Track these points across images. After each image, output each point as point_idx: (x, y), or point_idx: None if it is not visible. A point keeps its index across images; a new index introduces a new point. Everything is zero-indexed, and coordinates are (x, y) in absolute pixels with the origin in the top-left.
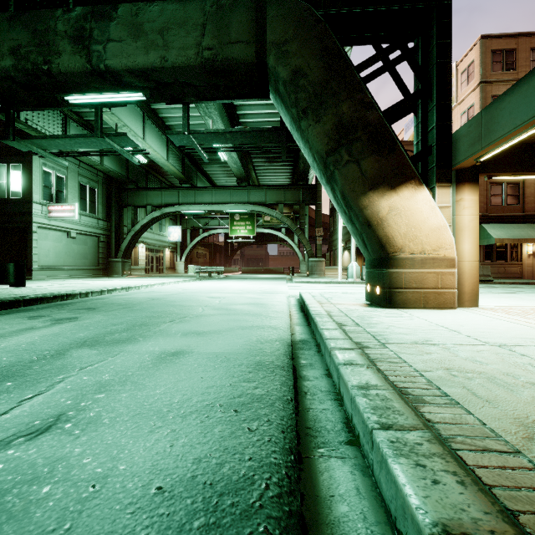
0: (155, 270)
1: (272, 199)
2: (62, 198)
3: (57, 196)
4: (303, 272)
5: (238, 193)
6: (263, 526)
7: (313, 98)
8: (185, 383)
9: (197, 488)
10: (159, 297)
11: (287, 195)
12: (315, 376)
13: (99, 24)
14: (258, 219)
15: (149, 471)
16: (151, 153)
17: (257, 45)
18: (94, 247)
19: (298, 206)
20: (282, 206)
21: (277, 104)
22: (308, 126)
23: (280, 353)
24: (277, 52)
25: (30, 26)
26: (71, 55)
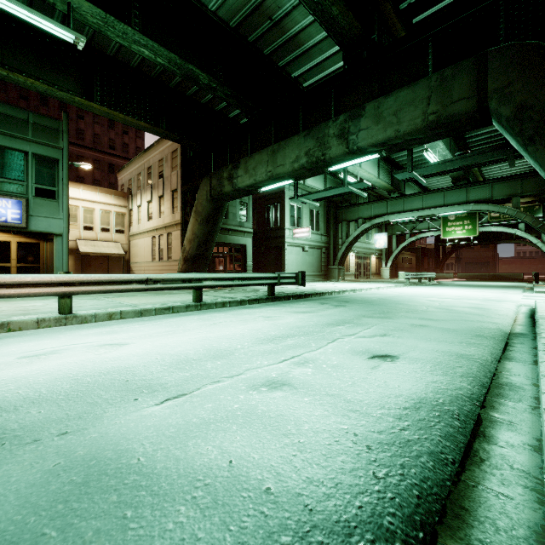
0: (362, 275)
1: (501, 193)
2: (300, 223)
3: (297, 222)
4: None
5: (454, 193)
6: (478, 360)
7: (540, 125)
8: (433, 334)
9: (452, 353)
10: (383, 297)
11: (526, 184)
12: (522, 347)
13: (353, 122)
14: (481, 216)
15: (431, 348)
16: (365, 175)
17: (478, 96)
18: (318, 257)
19: None
20: (516, 199)
21: (501, 130)
22: (535, 151)
23: (496, 333)
24: (498, 96)
25: (315, 136)
26: (337, 146)
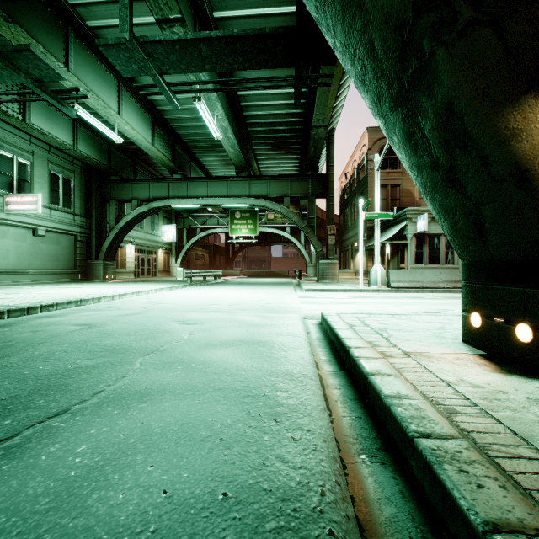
0: (146, 273)
1: (276, 191)
2: (25, 188)
3: (18, 186)
4: (309, 276)
5: (237, 185)
6: None
7: None
8: None
9: None
10: (101, 321)
11: (294, 187)
12: None
13: None
14: (261, 217)
15: None
16: (130, 132)
17: None
18: (69, 247)
19: (305, 202)
20: (288, 199)
21: None
22: None
23: None
24: None
25: None
26: None
